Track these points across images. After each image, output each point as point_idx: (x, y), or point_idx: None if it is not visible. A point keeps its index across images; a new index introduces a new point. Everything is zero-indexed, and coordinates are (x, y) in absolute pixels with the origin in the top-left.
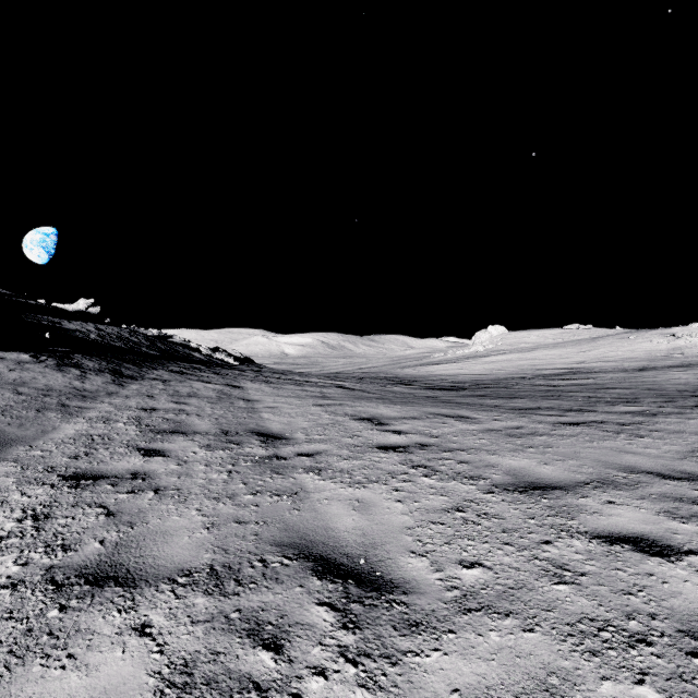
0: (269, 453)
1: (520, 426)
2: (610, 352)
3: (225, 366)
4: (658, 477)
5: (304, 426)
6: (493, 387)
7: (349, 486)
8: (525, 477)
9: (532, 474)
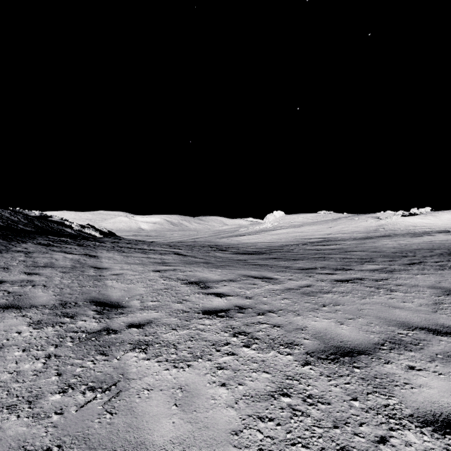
0: (101, 325)
1: (309, 285)
2: (345, 228)
3: (90, 239)
4: (430, 332)
5: (141, 293)
6: (281, 251)
7: (173, 367)
8: (330, 340)
9: (336, 337)
